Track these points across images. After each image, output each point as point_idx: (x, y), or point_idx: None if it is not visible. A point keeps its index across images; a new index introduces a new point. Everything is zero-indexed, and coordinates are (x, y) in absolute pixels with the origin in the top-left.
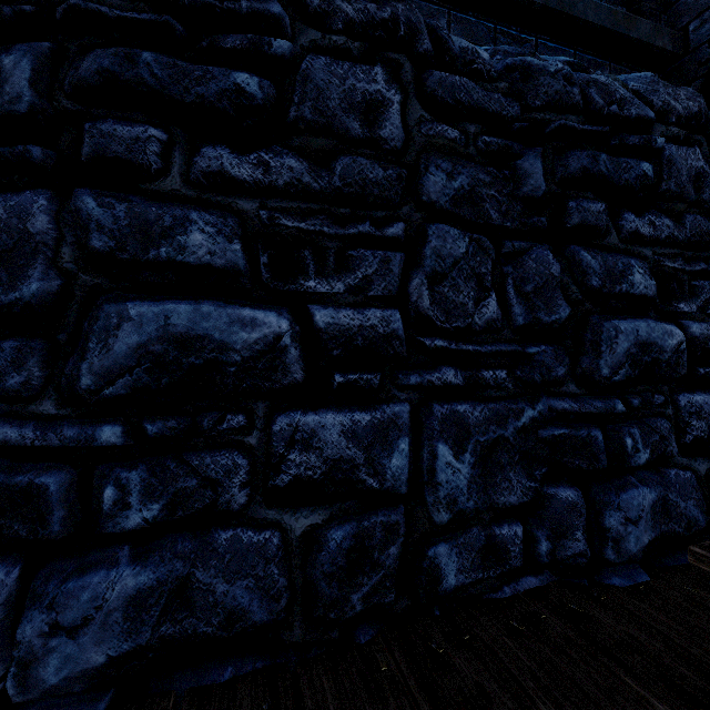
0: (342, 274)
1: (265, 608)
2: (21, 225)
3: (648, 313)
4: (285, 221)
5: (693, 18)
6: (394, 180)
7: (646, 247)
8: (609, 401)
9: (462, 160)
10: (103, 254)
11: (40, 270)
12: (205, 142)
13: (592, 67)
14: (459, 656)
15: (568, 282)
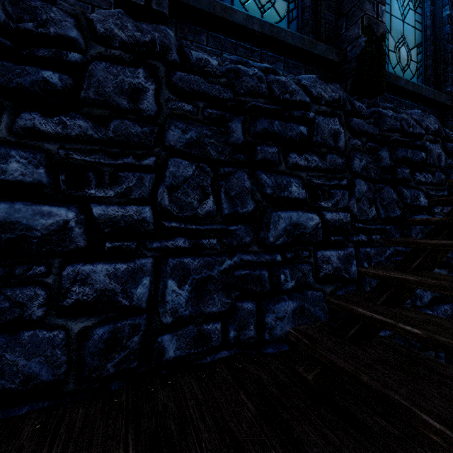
0: (114, 186)
1: (50, 373)
2: None
3: (304, 207)
4: (76, 156)
5: (349, 44)
6: (148, 133)
7: (303, 172)
8: (273, 255)
9: (193, 122)
10: None
11: None
12: (25, 109)
13: (295, 67)
14: (163, 392)
15: (255, 190)
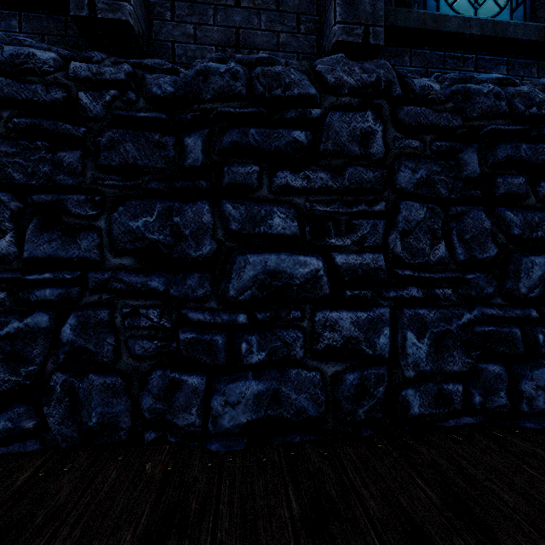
0: (349, 234)
1: (315, 409)
2: (200, 220)
3: None
4: (319, 207)
5: None
6: (379, 178)
7: None
8: (526, 309)
9: (421, 159)
10: (236, 232)
11: (209, 240)
12: (277, 169)
13: (522, 67)
14: (422, 447)
15: (496, 232)
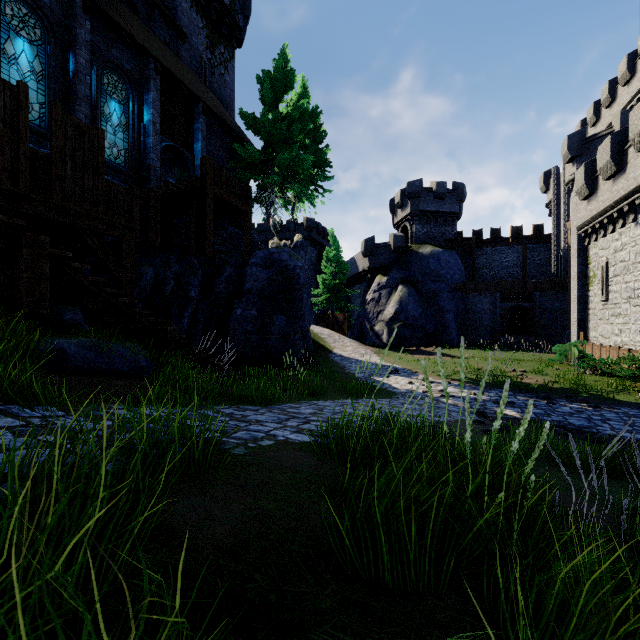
0: None
1: None
2: None
3: None
4: None
5: None
6: None
7: None
8: None
9: None
10: None
11: None
12: None
13: (43, 142)
14: None
15: None
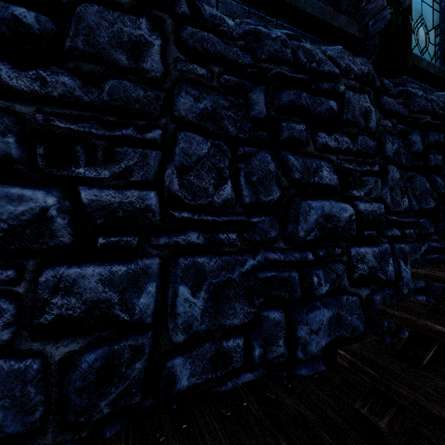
0: (109, 164)
1: (19, 421)
2: None
3: (334, 196)
4: (58, 123)
5: (371, 18)
6: (152, 99)
7: (333, 155)
8: (304, 253)
9: (207, 89)
10: None
11: None
12: None
13: (312, 42)
14: (176, 441)
15: (280, 175)
